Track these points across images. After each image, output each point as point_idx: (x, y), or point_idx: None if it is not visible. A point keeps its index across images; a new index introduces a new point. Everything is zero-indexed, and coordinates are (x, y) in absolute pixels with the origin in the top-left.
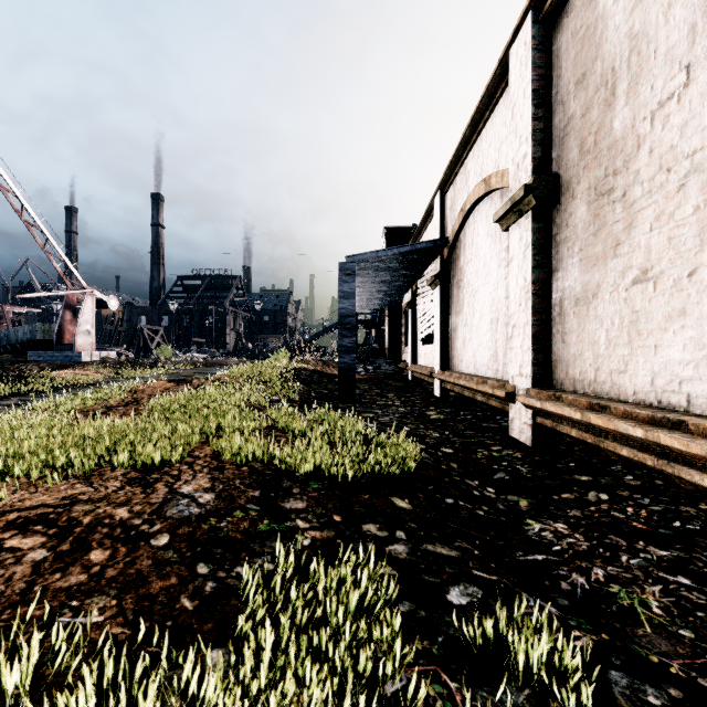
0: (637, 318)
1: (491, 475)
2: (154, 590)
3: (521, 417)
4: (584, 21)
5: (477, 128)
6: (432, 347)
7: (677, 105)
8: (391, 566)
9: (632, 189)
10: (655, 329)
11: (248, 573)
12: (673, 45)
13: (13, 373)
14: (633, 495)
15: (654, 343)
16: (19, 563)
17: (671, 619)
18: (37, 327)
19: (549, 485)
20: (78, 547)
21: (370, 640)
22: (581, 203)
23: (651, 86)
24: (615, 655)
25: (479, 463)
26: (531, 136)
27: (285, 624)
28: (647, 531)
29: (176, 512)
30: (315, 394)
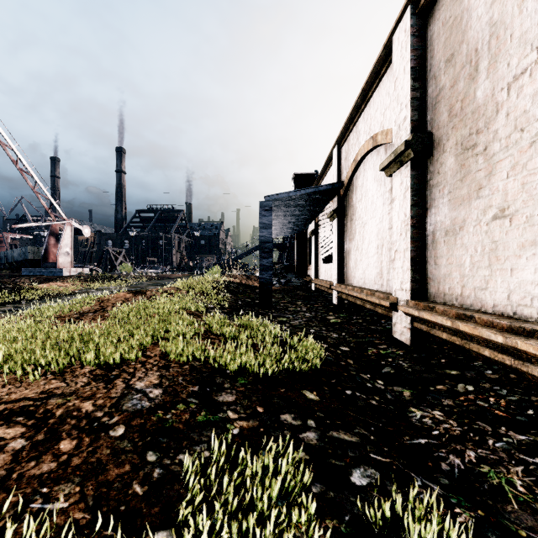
0: (496, 247)
1: (379, 369)
2: (111, 477)
3: (402, 322)
4: (453, 13)
5: (366, 97)
6: (331, 265)
7: (529, 78)
8: (304, 451)
9: (492, 145)
10: (511, 256)
11: (188, 462)
12: (526, 31)
13: (9, 286)
14: (493, 387)
15: (510, 266)
16: (2, 452)
17: (533, 496)
18: (28, 249)
19: (426, 378)
20: (51, 437)
21: (289, 520)
22: (450, 156)
23: (507, 63)
24: (491, 530)
25: (370, 359)
26: (410, 103)
27: (219, 510)
28: (507, 418)
29: (130, 405)
30: (241, 303)
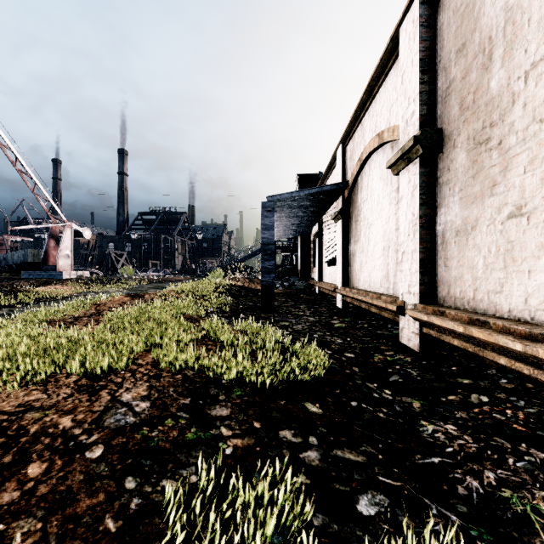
0: (512, 247)
1: (386, 378)
2: (80, 509)
3: (410, 327)
4: None
5: (372, 93)
6: (335, 268)
7: None
8: (305, 474)
9: (507, 138)
10: (529, 257)
11: (170, 492)
12: None
13: (6, 289)
14: (509, 397)
15: (528, 268)
16: None
17: None
18: (28, 252)
19: (437, 387)
20: (19, 459)
21: None
22: (461, 151)
23: (525, 50)
24: None
25: (377, 366)
26: (418, 97)
27: None
28: (527, 434)
29: (113, 421)
30: (242, 306)
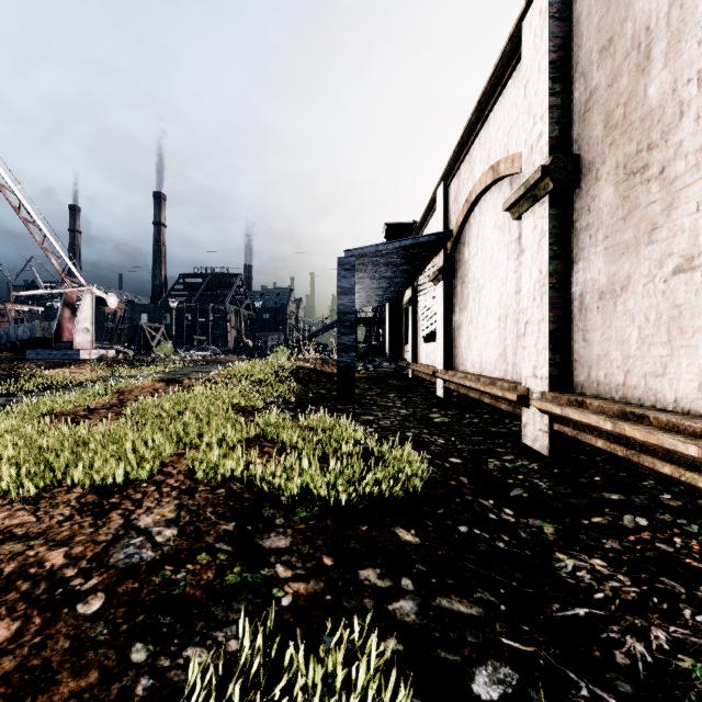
0: (680, 313)
1: (506, 492)
2: (59, 698)
3: (536, 422)
4: None
5: (484, 113)
6: (434, 345)
7: None
8: (396, 636)
9: (673, 164)
10: None
11: (195, 669)
12: None
13: (4, 372)
14: (677, 520)
15: None
16: None
17: None
18: (36, 325)
19: (575, 505)
20: None
21: None
22: (607, 185)
23: (698, 42)
24: None
25: (492, 476)
26: (548, 113)
27: None
28: None
29: (123, 557)
30: (312, 395)
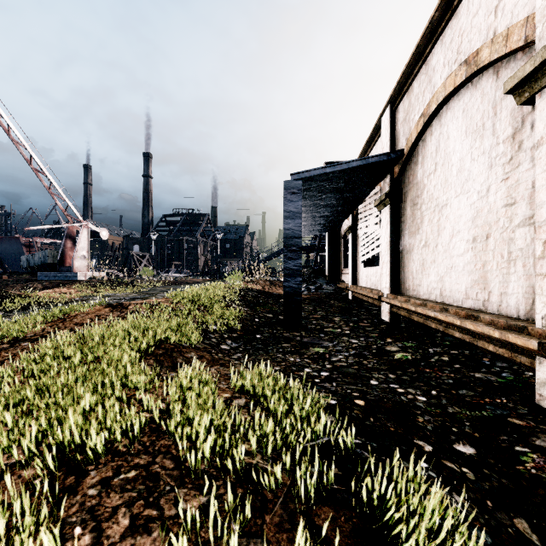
0: None
1: None
2: None
3: None
4: None
5: (451, 5)
6: (376, 269)
7: None
8: None
9: None
10: None
11: None
12: None
13: None
14: None
15: None
16: None
17: None
18: (48, 253)
19: None
20: None
21: None
22: None
23: None
24: None
25: None
26: None
27: None
28: None
29: None
30: (258, 320)
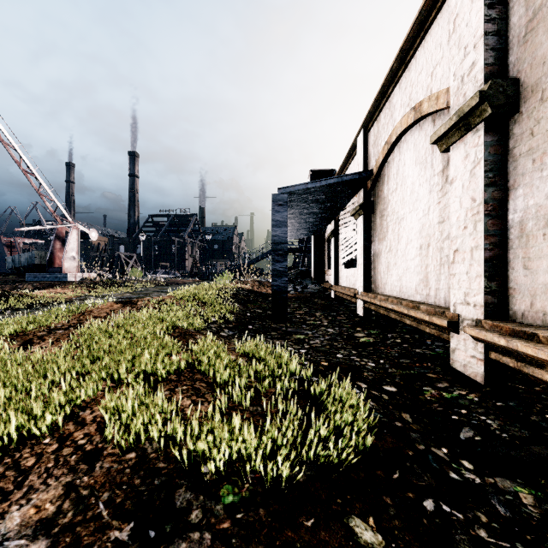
0: None
1: (455, 433)
2: None
3: (468, 349)
4: None
5: (405, 60)
6: (354, 270)
7: None
8: None
9: None
10: None
11: None
12: None
13: None
14: None
15: None
16: None
17: None
18: (35, 254)
19: (543, 457)
20: None
21: None
22: None
23: None
24: None
25: (433, 410)
26: (483, 40)
27: None
28: None
29: None
30: (250, 314)
